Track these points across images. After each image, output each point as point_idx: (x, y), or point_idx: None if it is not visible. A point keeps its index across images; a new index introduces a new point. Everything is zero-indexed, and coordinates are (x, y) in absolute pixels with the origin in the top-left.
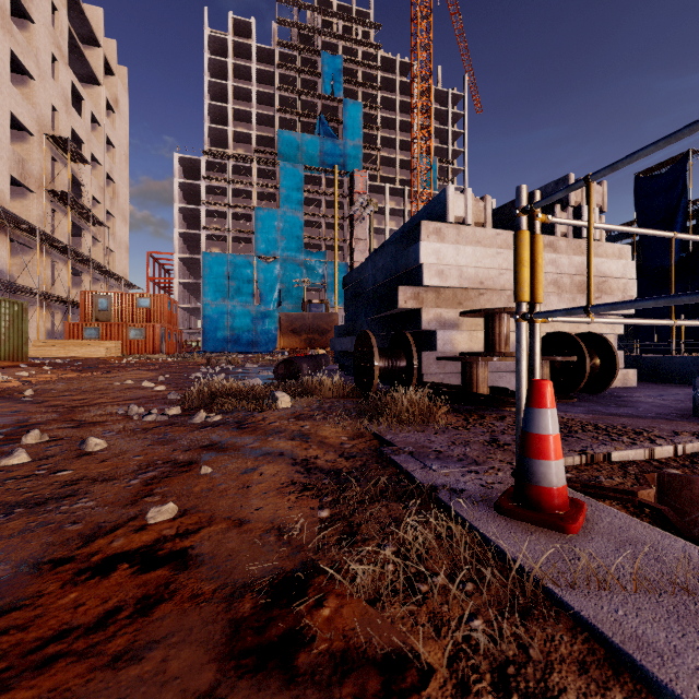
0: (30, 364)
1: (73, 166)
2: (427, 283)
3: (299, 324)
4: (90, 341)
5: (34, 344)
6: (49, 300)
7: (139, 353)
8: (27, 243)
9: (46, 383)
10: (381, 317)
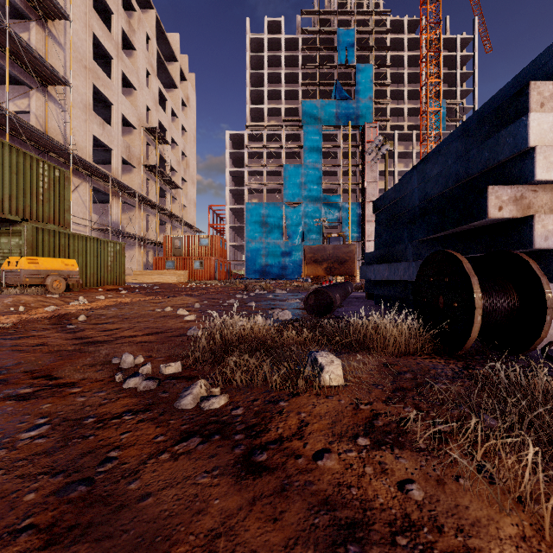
0: (125, 287)
1: (160, 147)
2: (542, 176)
3: (321, 255)
4: (167, 270)
5: (134, 273)
6: (145, 242)
7: (200, 279)
8: (132, 203)
9: (103, 308)
10: (439, 237)
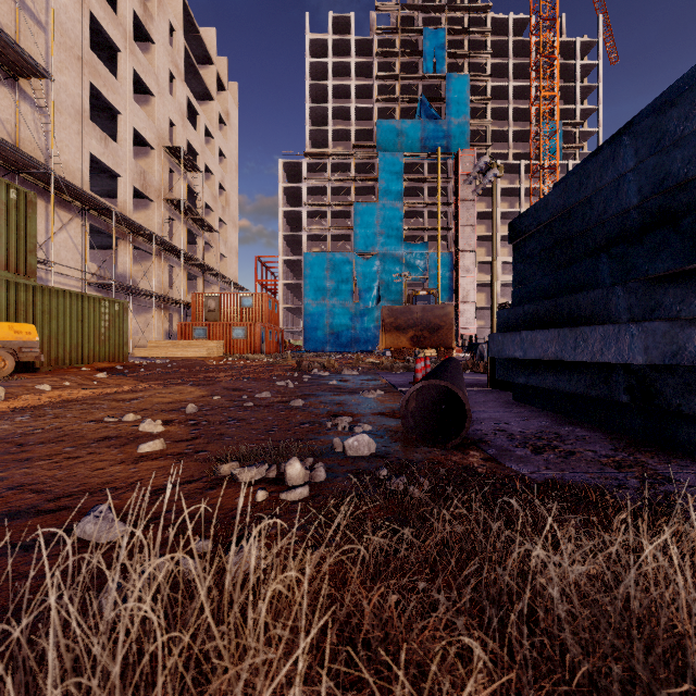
0: (126, 365)
1: (189, 177)
2: None
3: (405, 320)
4: (195, 341)
5: (149, 344)
6: (168, 303)
7: (241, 352)
8: (148, 249)
9: None
10: None
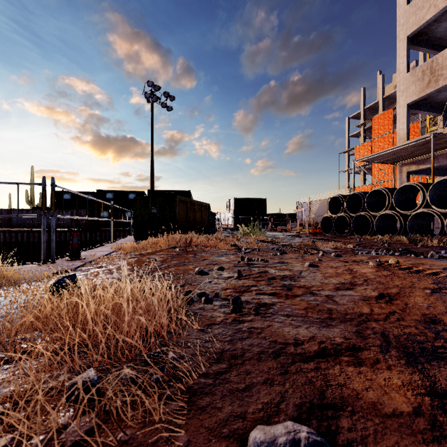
0: None
1: None
2: None
3: None
4: None
5: None
6: None
7: None
8: None
9: None
10: None
